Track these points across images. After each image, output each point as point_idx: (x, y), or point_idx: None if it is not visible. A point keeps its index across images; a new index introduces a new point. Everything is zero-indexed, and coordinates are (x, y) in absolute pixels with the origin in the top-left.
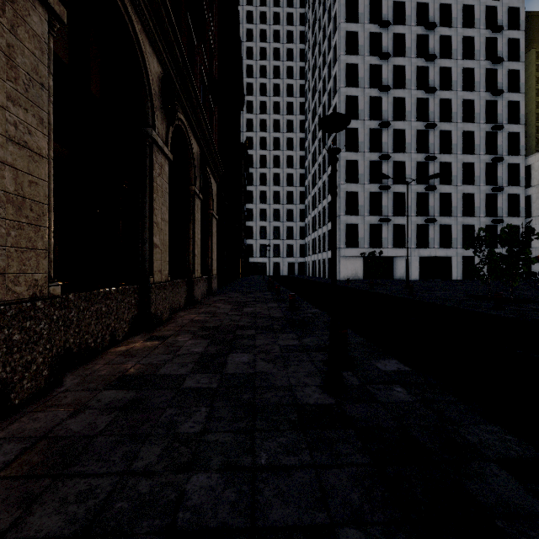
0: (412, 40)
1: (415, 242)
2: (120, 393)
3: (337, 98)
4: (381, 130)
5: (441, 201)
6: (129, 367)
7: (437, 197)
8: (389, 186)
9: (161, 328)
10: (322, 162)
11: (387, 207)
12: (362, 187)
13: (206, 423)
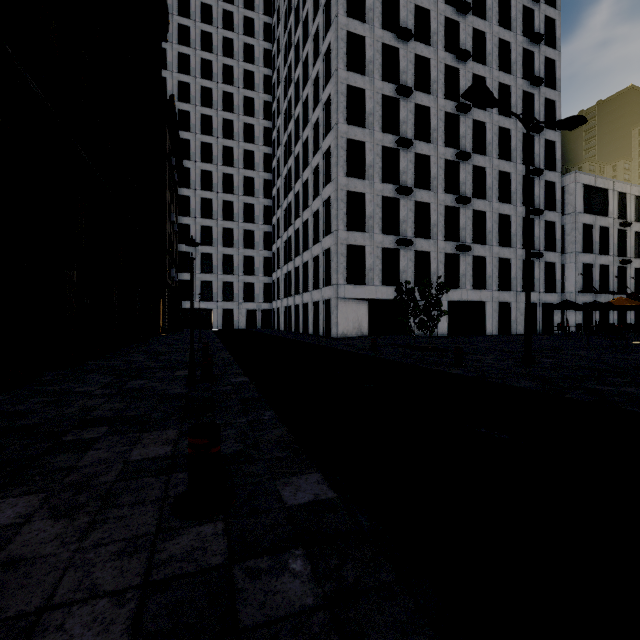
0: None
1: (443, 280)
2: None
3: (332, 33)
4: (399, 100)
5: (473, 222)
6: None
7: (469, 215)
8: (411, 189)
9: None
10: (303, 152)
11: (407, 223)
12: (371, 186)
13: None
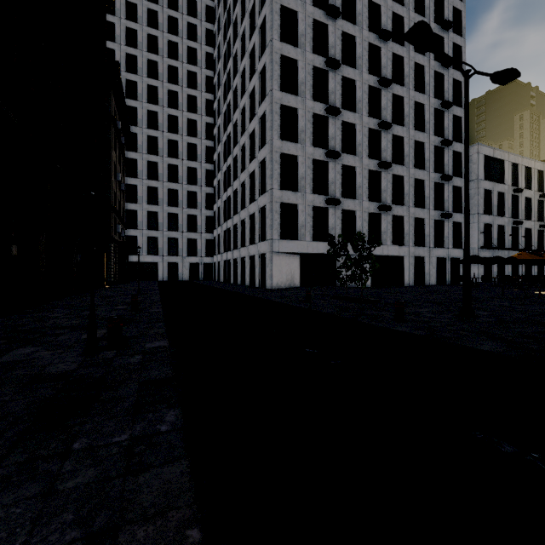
0: None
1: (367, 236)
2: None
3: (267, 6)
4: (328, 72)
5: (393, 185)
6: None
7: (390, 179)
8: (339, 153)
9: None
10: (240, 119)
11: (335, 184)
12: (303, 149)
13: None
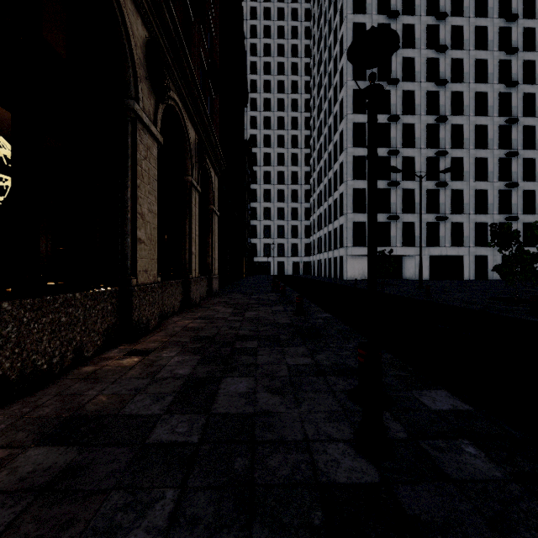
0: (422, 30)
1: (425, 241)
2: (52, 454)
3: (343, 92)
4: (390, 124)
5: (452, 198)
6: (85, 401)
7: (448, 194)
8: (398, 182)
9: (146, 337)
10: (328, 159)
11: (396, 204)
12: None
13: (168, 532)
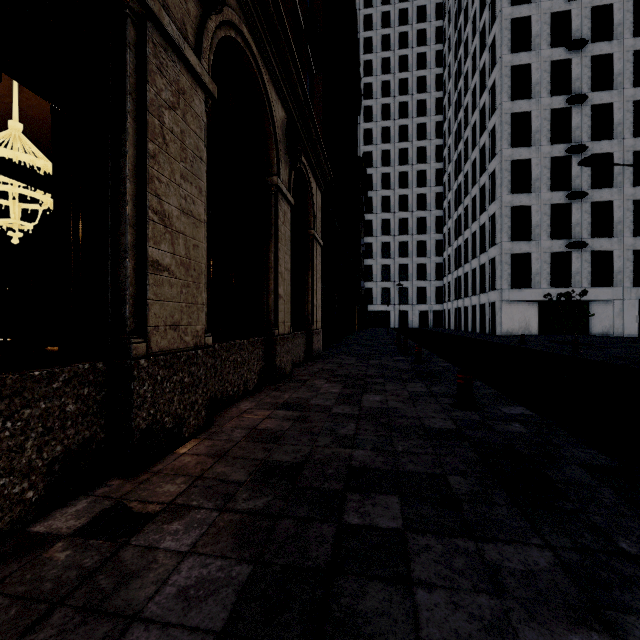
0: None
1: (631, 278)
2: None
3: (496, 72)
4: (571, 108)
5: None
6: None
7: None
8: (585, 192)
9: (169, 459)
10: (471, 171)
11: (581, 225)
12: (538, 197)
13: None
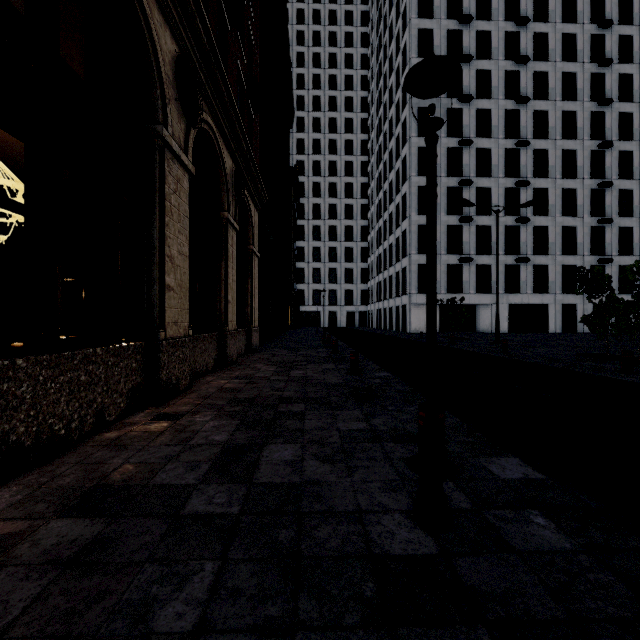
0: (499, 38)
1: (503, 287)
2: (76, 526)
3: (407, 110)
4: (462, 149)
5: (535, 236)
6: (110, 470)
7: (530, 231)
8: (471, 218)
9: (176, 400)
10: (389, 190)
11: (469, 244)
12: (438, 219)
13: (208, 604)
